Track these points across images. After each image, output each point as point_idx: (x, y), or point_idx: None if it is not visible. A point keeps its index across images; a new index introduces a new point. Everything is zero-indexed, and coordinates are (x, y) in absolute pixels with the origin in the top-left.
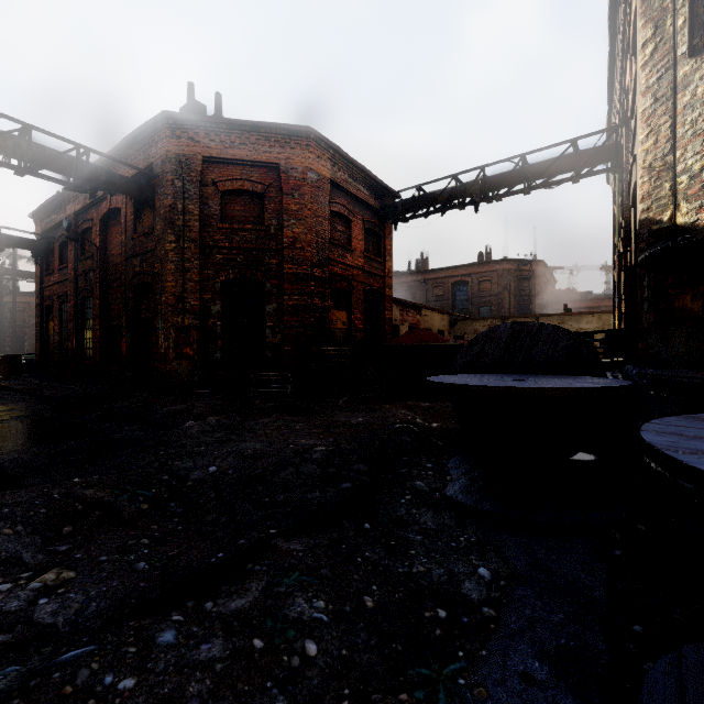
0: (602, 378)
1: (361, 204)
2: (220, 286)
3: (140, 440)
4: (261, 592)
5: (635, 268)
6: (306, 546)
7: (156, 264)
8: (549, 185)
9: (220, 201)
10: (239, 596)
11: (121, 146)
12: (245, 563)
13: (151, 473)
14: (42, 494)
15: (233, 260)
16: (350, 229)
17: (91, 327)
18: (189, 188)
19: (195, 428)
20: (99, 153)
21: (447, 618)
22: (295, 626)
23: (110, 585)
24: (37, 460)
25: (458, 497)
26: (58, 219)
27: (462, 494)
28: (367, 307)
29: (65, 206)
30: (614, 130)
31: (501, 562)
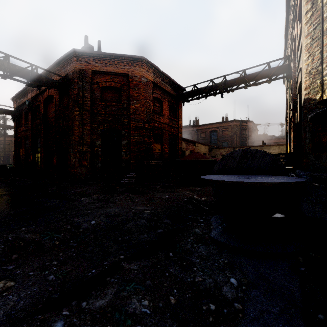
0: (289, 177)
1: (167, 93)
2: (100, 132)
3: (58, 207)
4: (113, 295)
5: (299, 123)
6: (139, 266)
7: (70, 121)
8: (256, 84)
9: (100, 92)
10: (101, 298)
11: (53, 66)
12: (106, 277)
13: (61, 225)
14: (2, 237)
15: (106, 119)
16: (162, 105)
17: (39, 151)
18: (85, 85)
19: (86, 201)
20: (42, 68)
21: (215, 310)
22: (131, 317)
23: (32, 290)
24: (6, 217)
25: (217, 238)
26: (24, 100)
27: (219, 236)
28: (170, 142)
29: (27, 94)
30: (287, 58)
31: (241, 275)
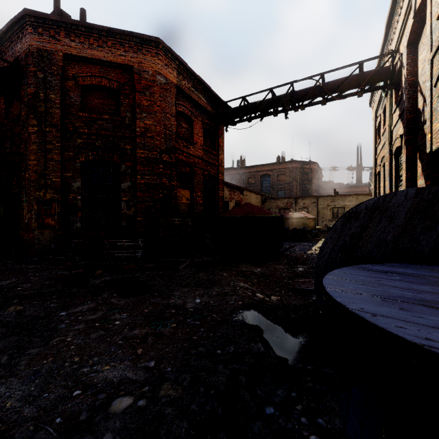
0: None
1: (201, 109)
2: (80, 166)
3: None
4: None
5: None
6: None
7: (21, 145)
8: (340, 98)
9: (80, 94)
10: None
11: None
12: None
13: None
14: None
15: (92, 144)
16: (192, 127)
17: None
18: (51, 80)
19: None
20: None
21: None
22: None
23: None
24: None
25: None
26: None
27: None
28: (206, 187)
29: None
30: (391, 55)
31: None
